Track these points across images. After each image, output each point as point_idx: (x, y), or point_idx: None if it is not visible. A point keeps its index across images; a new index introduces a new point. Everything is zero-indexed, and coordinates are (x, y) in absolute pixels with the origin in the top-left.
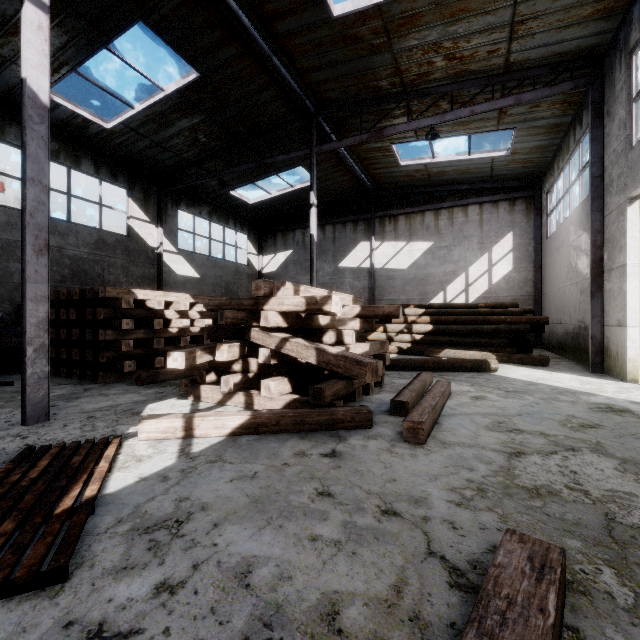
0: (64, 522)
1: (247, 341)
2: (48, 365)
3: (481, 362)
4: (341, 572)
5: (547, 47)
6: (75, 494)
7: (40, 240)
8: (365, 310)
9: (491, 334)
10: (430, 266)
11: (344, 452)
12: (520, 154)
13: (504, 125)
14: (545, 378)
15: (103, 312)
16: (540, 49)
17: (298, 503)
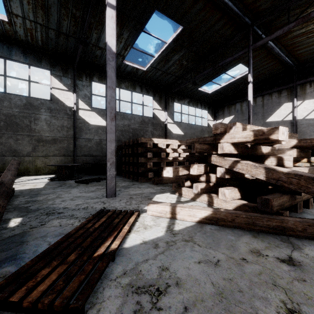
0: (96, 264)
1: (208, 163)
2: (115, 171)
3: None
4: None
5: None
6: (107, 244)
7: (112, 114)
8: (302, 142)
9: None
10: None
11: (303, 262)
12: None
13: None
14: None
15: (140, 149)
16: None
17: None
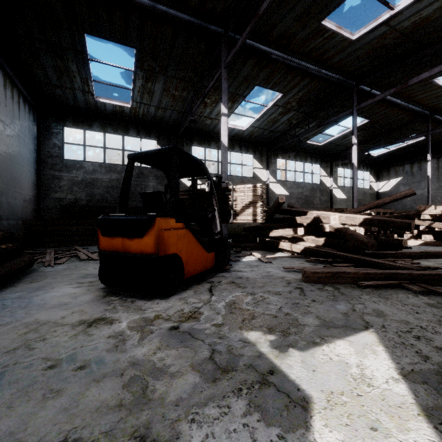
0: None
1: None
2: None
3: None
4: None
5: None
6: None
7: (355, 199)
8: None
9: None
10: None
11: None
12: None
13: None
14: None
15: None
16: None
17: None
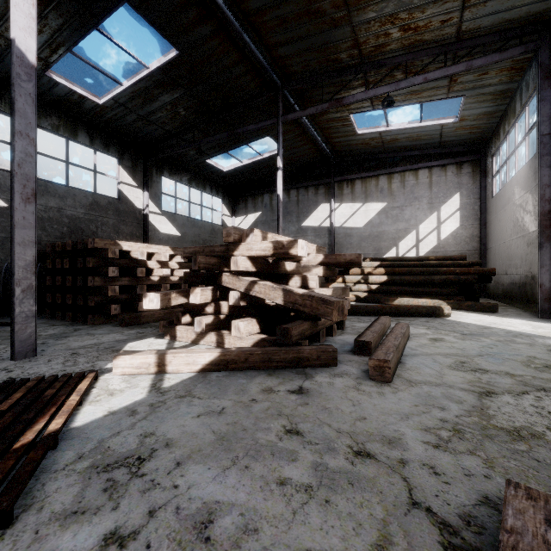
0: (21, 458)
1: (219, 286)
2: (35, 305)
3: (435, 308)
4: (314, 525)
5: (498, 14)
6: (39, 428)
7: (28, 189)
8: (328, 258)
9: (441, 284)
10: (384, 224)
11: (311, 389)
12: (468, 121)
13: (454, 93)
14: (497, 323)
15: (92, 261)
16: (491, 17)
17: (265, 441)
